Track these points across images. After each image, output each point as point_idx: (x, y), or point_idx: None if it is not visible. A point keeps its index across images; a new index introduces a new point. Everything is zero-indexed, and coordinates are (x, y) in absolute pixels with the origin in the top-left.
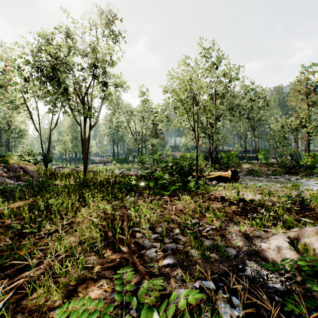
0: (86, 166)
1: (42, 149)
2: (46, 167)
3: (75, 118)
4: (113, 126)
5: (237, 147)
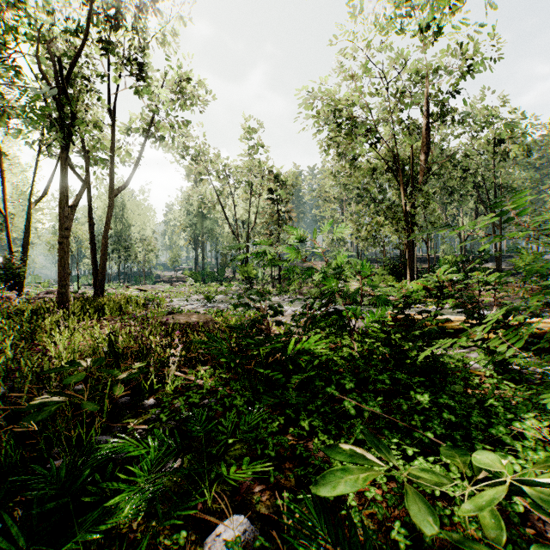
0: (65, 289)
1: (9, 248)
2: (19, 291)
3: (73, 166)
4: (192, 209)
5: (445, 249)
